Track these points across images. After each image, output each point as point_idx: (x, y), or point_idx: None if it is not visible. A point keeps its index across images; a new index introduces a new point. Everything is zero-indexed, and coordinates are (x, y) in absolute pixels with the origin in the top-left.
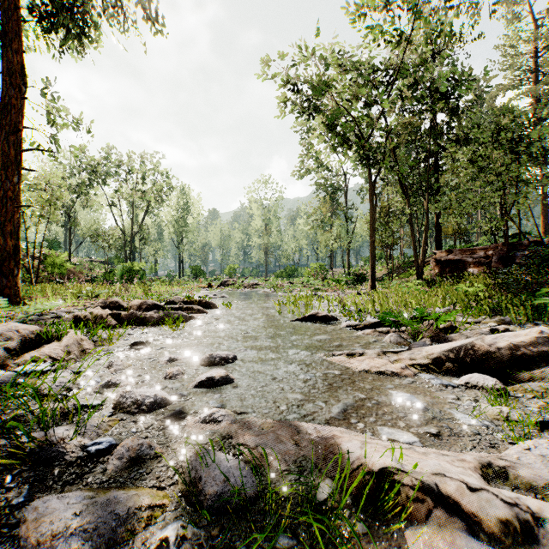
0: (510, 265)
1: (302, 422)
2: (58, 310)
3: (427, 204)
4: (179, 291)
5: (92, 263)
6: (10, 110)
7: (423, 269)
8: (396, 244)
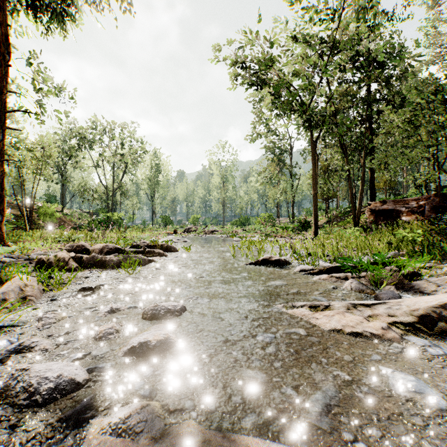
0: (442, 213)
1: (267, 443)
2: (34, 253)
3: (363, 161)
4: (146, 236)
5: (81, 214)
6: None
7: (359, 218)
8: (334, 197)
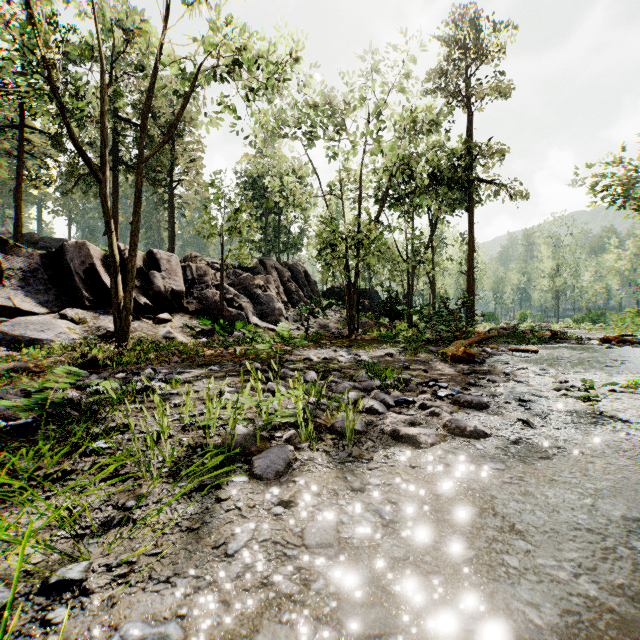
0: None
1: None
2: None
3: None
4: None
5: None
6: (472, 259)
7: None
8: None
